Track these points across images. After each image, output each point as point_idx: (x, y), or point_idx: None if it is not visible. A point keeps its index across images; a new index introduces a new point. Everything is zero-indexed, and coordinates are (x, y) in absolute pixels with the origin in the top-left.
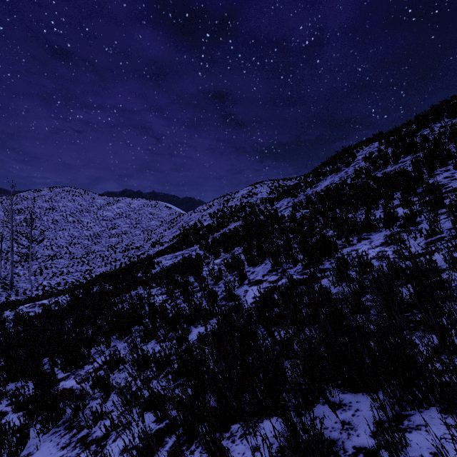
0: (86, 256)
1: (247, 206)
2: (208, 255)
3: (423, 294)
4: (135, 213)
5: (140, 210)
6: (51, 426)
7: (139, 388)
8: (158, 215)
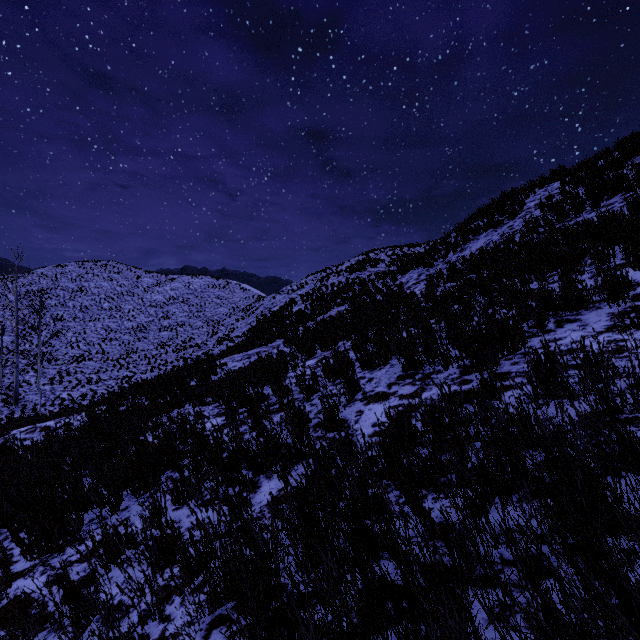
0: (126, 357)
1: (356, 284)
2: (296, 353)
3: None
4: (196, 297)
5: (203, 292)
6: None
7: (142, 618)
8: (228, 299)
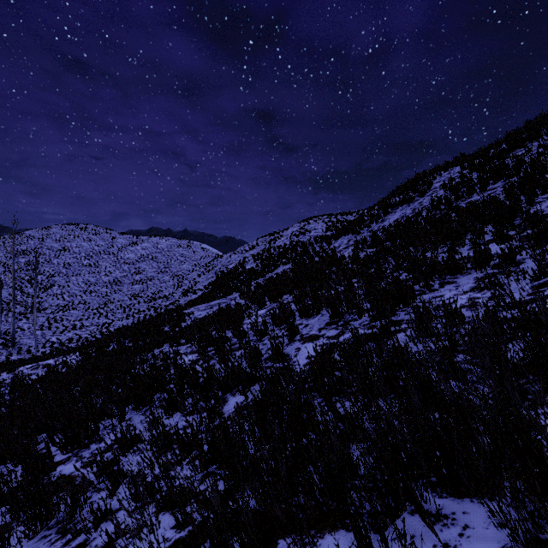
0: (104, 307)
1: (298, 246)
2: (250, 304)
3: (545, 354)
4: (163, 255)
5: (169, 251)
6: (40, 528)
7: (157, 478)
8: (190, 257)
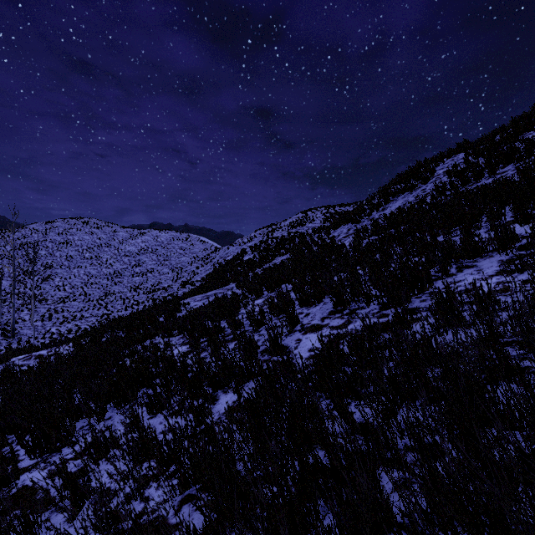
0: (104, 298)
1: (296, 237)
2: (247, 294)
3: None
4: (163, 248)
5: (169, 244)
6: None
7: (126, 499)
8: (189, 250)
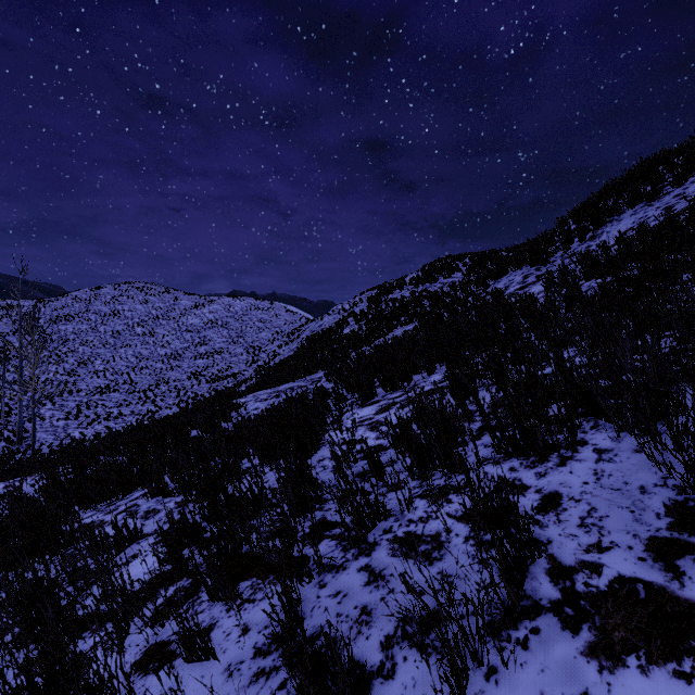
0: (155, 389)
1: (424, 298)
2: (343, 393)
3: None
4: (236, 321)
5: (244, 315)
6: None
7: None
8: (272, 323)
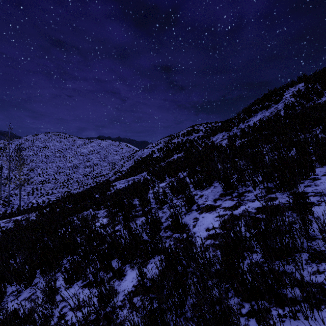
0: (67, 181)
1: (187, 142)
2: (154, 179)
3: None
4: (103, 150)
5: (107, 148)
6: None
7: None
8: (120, 151)
